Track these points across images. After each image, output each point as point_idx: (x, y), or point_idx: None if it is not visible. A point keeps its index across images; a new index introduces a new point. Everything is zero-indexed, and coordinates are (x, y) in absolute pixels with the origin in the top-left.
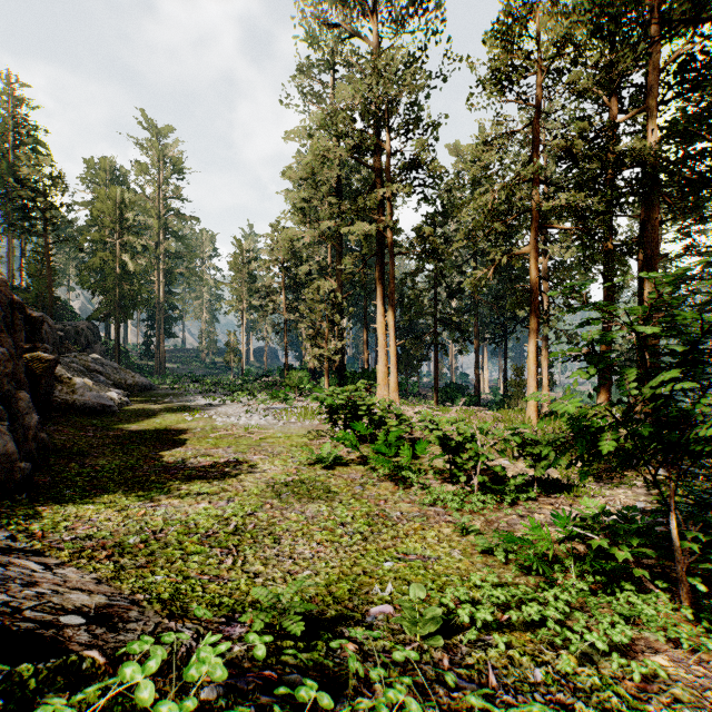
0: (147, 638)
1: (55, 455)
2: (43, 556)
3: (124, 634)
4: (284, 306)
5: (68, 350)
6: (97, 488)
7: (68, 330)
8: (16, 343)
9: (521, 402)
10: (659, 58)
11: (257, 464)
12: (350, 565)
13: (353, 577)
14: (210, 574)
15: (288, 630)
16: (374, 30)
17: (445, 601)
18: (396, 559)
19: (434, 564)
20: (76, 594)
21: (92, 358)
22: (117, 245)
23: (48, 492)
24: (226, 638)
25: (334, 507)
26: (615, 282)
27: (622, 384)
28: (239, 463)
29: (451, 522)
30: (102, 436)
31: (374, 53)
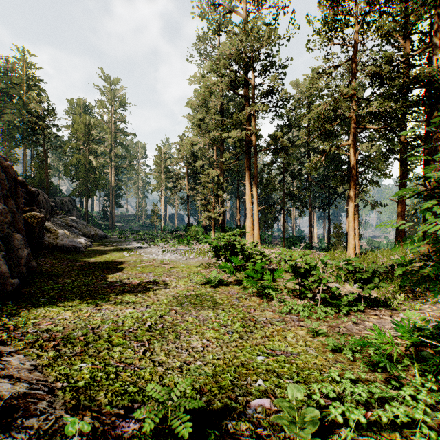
0: None
1: (39, 276)
2: (5, 345)
3: (14, 434)
4: (187, 186)
5: (57, 214)
6: (62, 297)
7: (57, 202)
8: (17, 205)
9: (340, 247)
10: None
11: (168, 283)
12: (231, 358)
13: (233, 369)
14: (126, 362)
15: (176, 430)
16: (244, 7)
17: (316, 397)
18: (266, 353)
19: (296, 359)
20: (1, 383)
21: (71, 219)
22: (86, 150)
23: (29, 299)
24: (117, 436)
25: (218, 313)
26: None
27: None
28: (156, 283)
29: (303, 326)
30: (72, 265)
31: (244, 21)
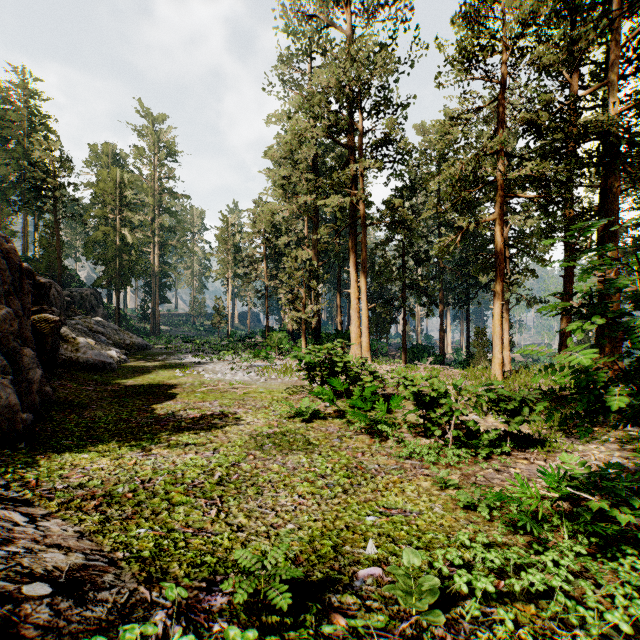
0: (100, 639)
1: (57, 407)
2: (32, 506)
3: (91, 608)
4: (265, 274)
5: (74, 314)
6: (93, 438)
7: (74, 296)
8: (23, 305)
9: (483, 361)
10: (619, 34)
11: (241, 417)
12: (333, 519)
13: (336, 533)
14: (194, 527)
15: (274, 602)
16: (347, 19)
17: (438, 565)
18: (378, 513)
19: (416, 519)
20: (51, 553)
21: (95, 321)
22: (117, 220)
23: (48, 441)
24: (205, 610)
25: (314, 459)
26: (624, 224)
27: (632, 335)
28: (224, 416)
29: (428, 475)
30: (101, 390)
31: (348, 40)
